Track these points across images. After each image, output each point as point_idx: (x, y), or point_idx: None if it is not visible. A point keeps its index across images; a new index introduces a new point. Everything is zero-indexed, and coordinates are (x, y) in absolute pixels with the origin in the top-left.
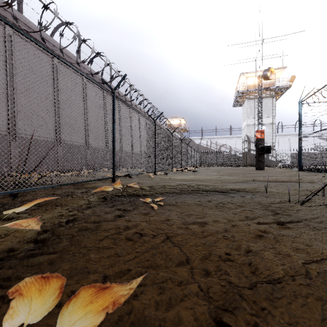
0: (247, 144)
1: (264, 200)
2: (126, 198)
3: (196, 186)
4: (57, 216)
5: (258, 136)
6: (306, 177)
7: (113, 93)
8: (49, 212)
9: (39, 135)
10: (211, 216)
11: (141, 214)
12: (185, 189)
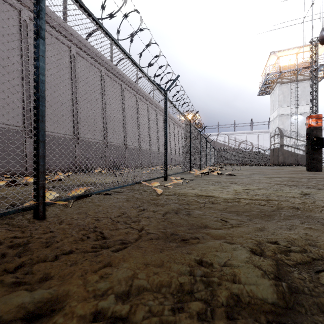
0: (279, 138)
1: None
2: None
3: None
4: None
5: (312, 123)
6: None
7: None
8: None
9: None
10: None
11: None
12: None
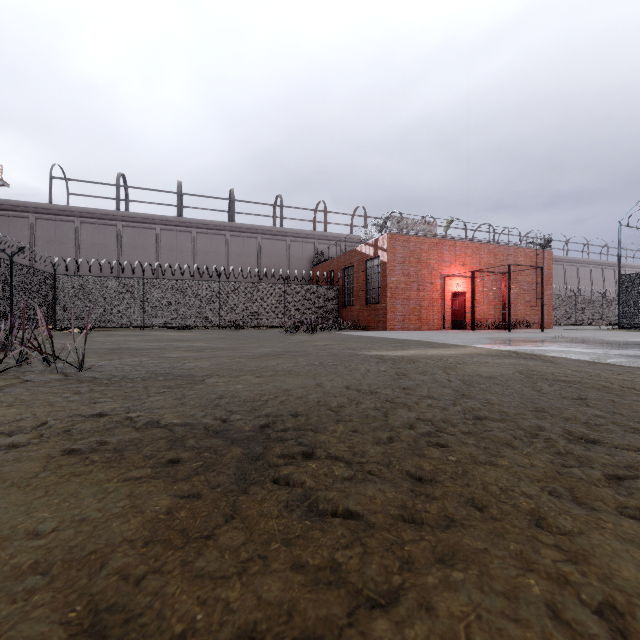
0: None
1: None
2: None
3: None
4: None
5: None
6: None
7: None
8: None
9: None
10: None
11: None
12: None
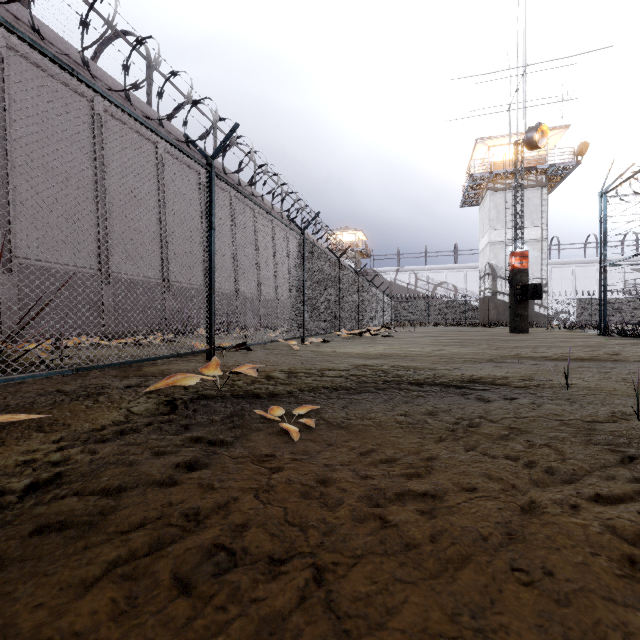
0: (490, 281)
1: (568, 409)
2: (227, 404)
3: (394, 370)
4: (16, 466)
5: (515, 263)
6: (625, 348)
7: (210, 166)
8: (2, 453)
9: (62, 261)
10: (448, 469)
11: (251, 462)
12: (368, 378)
